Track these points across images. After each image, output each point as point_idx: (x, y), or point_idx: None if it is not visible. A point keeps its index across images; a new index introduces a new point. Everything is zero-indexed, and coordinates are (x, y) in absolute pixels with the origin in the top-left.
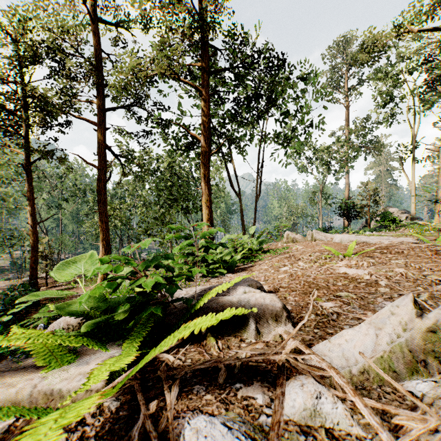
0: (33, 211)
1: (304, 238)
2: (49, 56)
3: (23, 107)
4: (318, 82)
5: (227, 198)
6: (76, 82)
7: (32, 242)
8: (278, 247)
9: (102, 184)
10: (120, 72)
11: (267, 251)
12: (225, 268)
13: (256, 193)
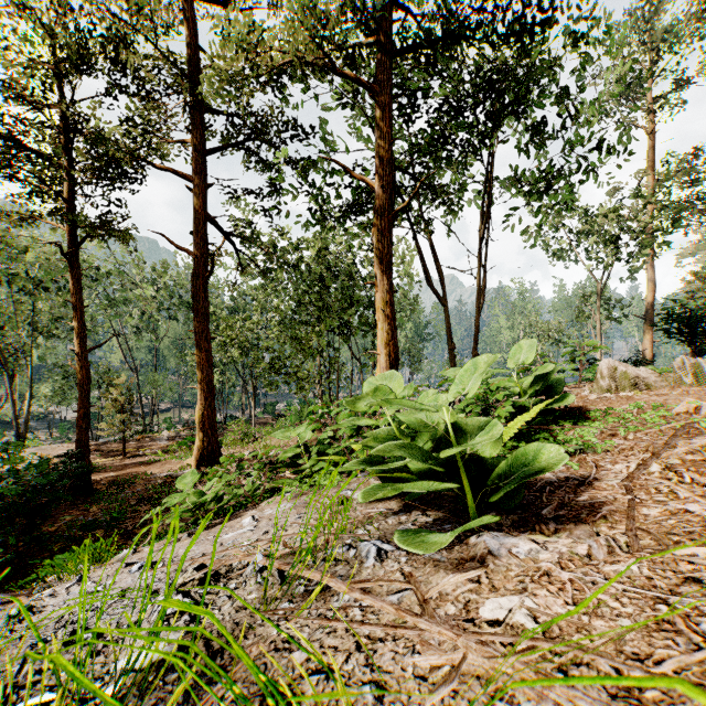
0: (81, 328)
1: (661, 377)
2: (105, 53)
3: (64, 147)
4: (617, 54)
5: (418, 310)
6: (162, 114)
7: (80, 382)
8: (597, 403)
9: (200, 283)
10: (217, 54)
11: (578, 416)
12: (475, 486)
13: (479, 294)
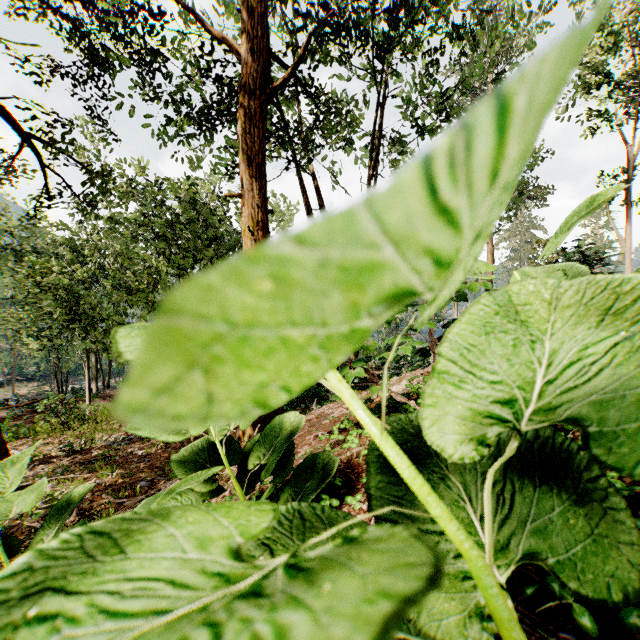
0: None
1: None
2: None
3: None
4: None
5: None
6: None
7: None
8: None
9: None
10: None
11: None
12: None
13: None
